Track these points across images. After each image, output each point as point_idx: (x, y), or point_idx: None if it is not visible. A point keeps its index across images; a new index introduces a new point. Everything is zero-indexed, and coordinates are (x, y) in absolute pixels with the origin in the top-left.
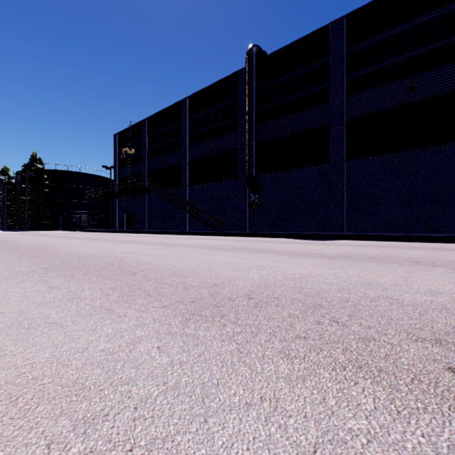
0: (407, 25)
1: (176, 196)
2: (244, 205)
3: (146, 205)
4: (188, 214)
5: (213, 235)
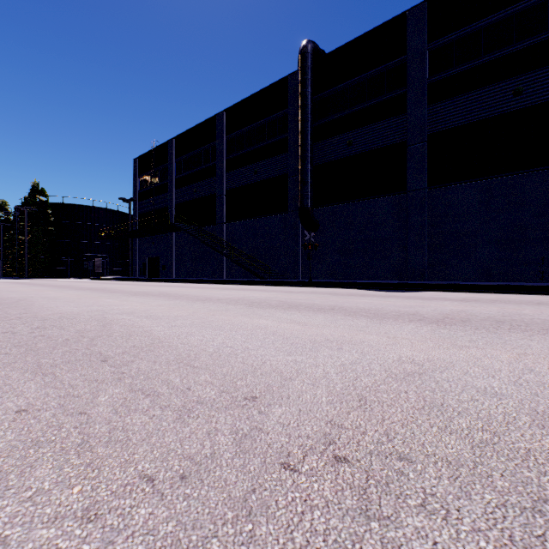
0: (511, 9)
1: (210, 235)
2: (297, 245)
3: (173, 246)
4: (225, 257)
5: (257, 285)
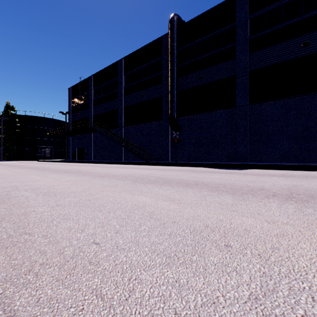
0: None
1: (115, 134)
2: (167, 140)
3: (92, 141)
4: (123, 148)
5: (142, 164)
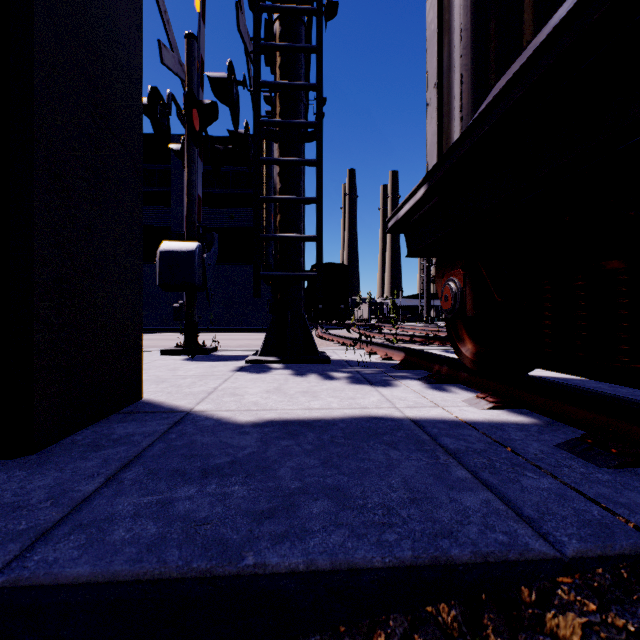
0: (229, 168)
1: None
2: None
3: None
4: None
5: None
